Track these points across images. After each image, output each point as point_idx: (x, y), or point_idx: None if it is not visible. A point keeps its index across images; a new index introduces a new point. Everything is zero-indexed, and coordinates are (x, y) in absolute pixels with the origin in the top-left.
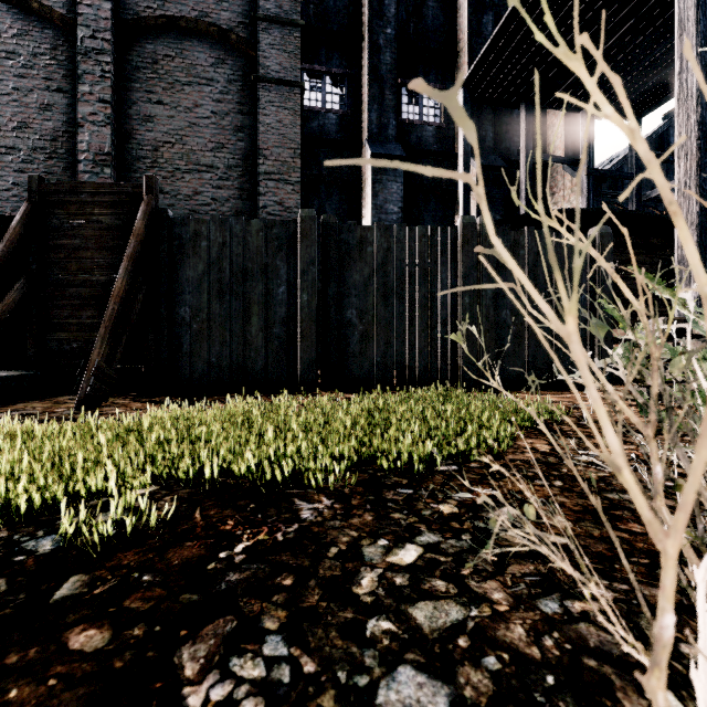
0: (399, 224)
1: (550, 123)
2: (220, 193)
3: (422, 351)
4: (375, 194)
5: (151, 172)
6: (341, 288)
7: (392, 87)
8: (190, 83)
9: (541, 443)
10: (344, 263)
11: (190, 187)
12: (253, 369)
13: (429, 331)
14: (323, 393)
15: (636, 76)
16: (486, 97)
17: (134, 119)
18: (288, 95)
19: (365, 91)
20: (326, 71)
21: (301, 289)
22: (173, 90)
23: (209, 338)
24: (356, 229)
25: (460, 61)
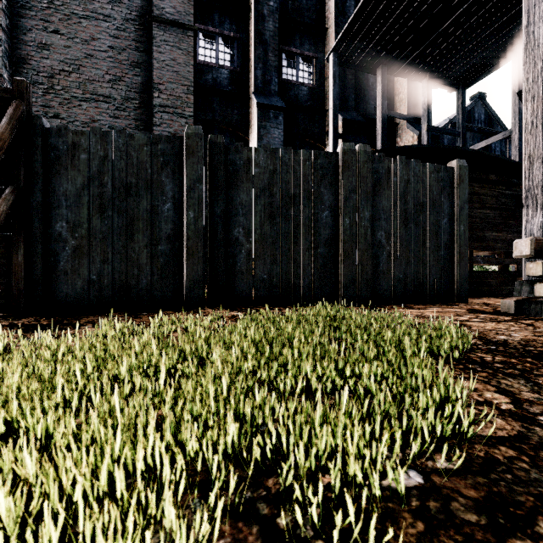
0: (284, 147)
1: (397, 91)
2: (117, 123)
3: (306, 269)
4: (260, 138)
5: (47, 98)
6: (229, 207)
7: (274, 51)
8: (87, 17)
9: (488, 390)
10: (231, 183)
11: (87, 114)
12: (137, 287)
13: (312, 250)
14: (209, 311)
15: (465, 54)
16: (351, 63)
17: (28, 45)
18: (182, 37)
19: (251, 52)
20: (219, 32)
21: (187, 206)
22: (70, 21)
23: (89, 255)
24: (243, 150)
25: (328, 35)
